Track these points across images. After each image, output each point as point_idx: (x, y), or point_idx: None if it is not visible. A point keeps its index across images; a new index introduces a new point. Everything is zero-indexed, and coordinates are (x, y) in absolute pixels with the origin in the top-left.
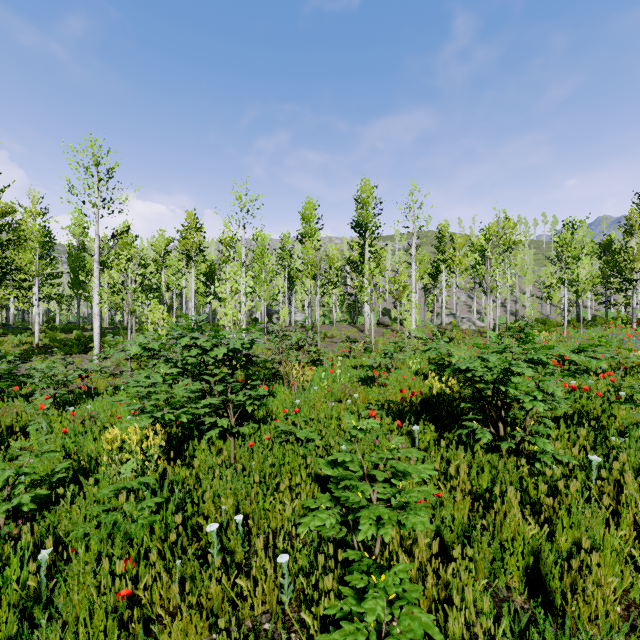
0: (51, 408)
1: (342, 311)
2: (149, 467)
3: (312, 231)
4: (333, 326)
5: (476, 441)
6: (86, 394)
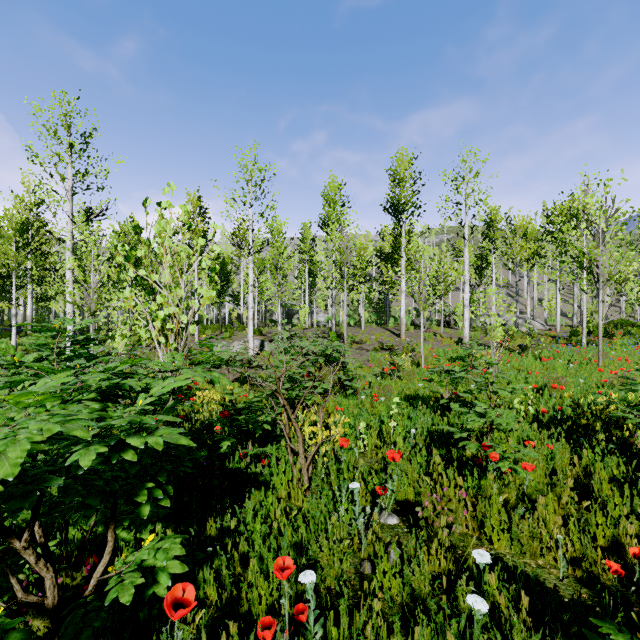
0: None
1: (368, 311)
2: None
3: (336, 215)
4: (361, 328)
5: None
6: None
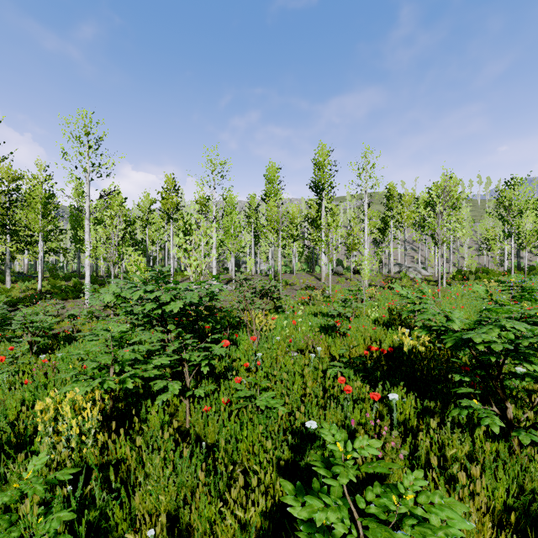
0: (28, 354)
1: (301, 261)
2: (87, 441)
3: (275, 191)
4: (293, 275)
5: (477, 424)
6: (66, 339)
